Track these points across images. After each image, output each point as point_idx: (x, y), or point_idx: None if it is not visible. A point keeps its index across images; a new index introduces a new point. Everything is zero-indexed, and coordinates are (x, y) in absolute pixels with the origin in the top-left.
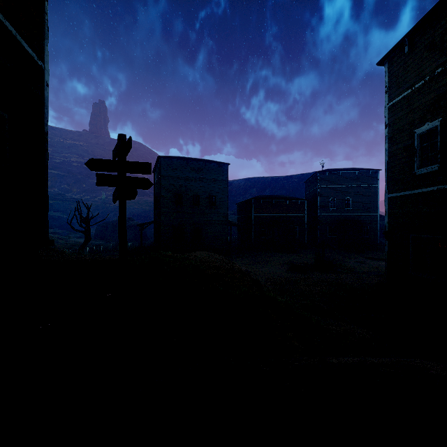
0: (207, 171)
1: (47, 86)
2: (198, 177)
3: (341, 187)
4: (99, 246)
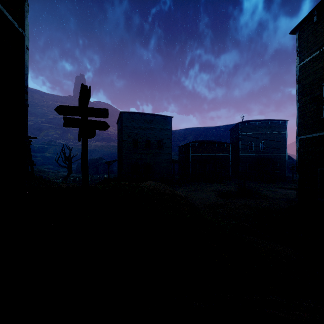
0: (156, 122)
1: (27, 50)
2: (149, 127)
3: (257, 134)
4: (78, 178)
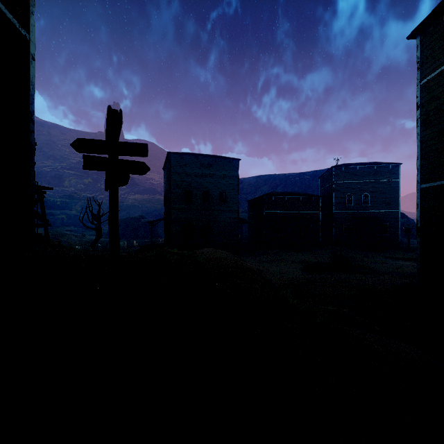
0: (217, 167)
1: (33, 60)
2: (208, 173)
3: (358, 182)
4: None
